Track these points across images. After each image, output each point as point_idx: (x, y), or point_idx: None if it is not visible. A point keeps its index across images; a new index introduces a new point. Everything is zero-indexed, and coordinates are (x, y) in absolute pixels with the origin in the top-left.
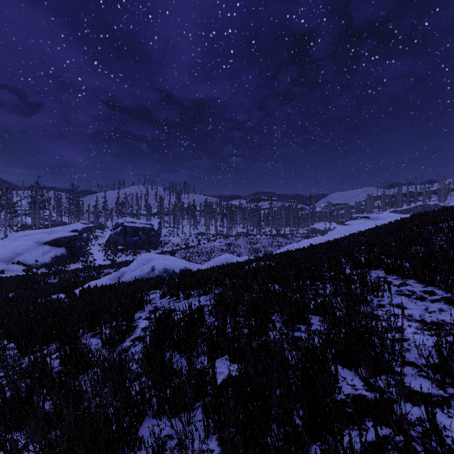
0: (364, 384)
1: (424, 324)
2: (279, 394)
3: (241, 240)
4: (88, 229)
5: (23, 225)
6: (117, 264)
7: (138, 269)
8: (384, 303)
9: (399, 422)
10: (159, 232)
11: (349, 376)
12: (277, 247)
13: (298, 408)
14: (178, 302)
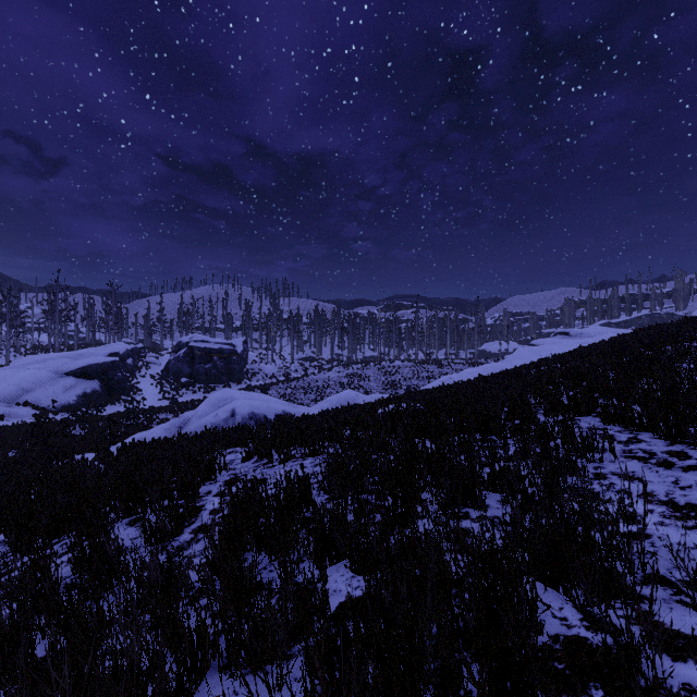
0: (583, 617)
1: (675, 508)
2: (437, 635)
3: (371, 369)
4: (135, 352)
5: (35, 346)
6: (179, 405)
7: (210, 414)
8: (604, 471)
9: (653, 693)
10: (244, 356)
11: (555, 601)
12: (427, 379)
13: (469, 659)
14: (270, 468)
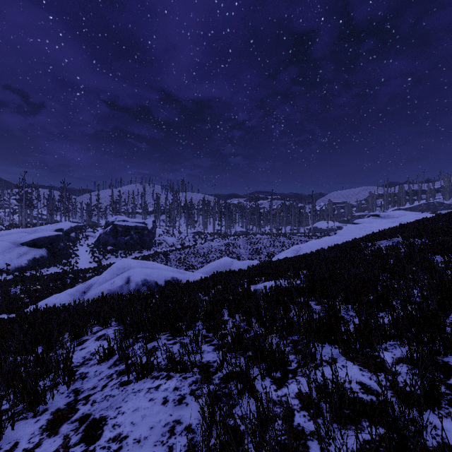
0: None
1: None
2: None
3: (240, 240)
4: (77, 228)
5: (10, 224)
6: (103, 267)
7: (109, 281)
8: None
9: None
10: (153, 231)
11: None
12: (280, 247)
13: None
14: (122, 386)
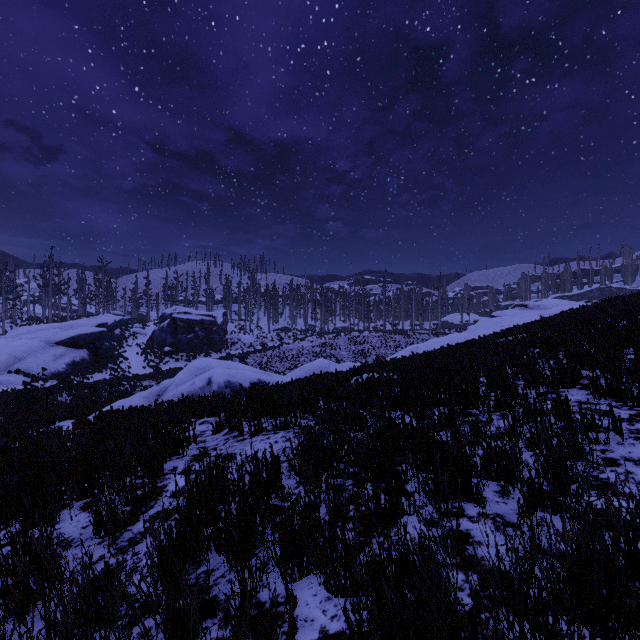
0: None
1: None
2: None
3: (342, 339)
4: (122, 323)
5: (31, 318)
6: (162, 373)
7: (187, 382)
8: (614, 456)
9: None
10: (224, 327)
11: None
12: (394, 348)
13: None
14: (240, 441)
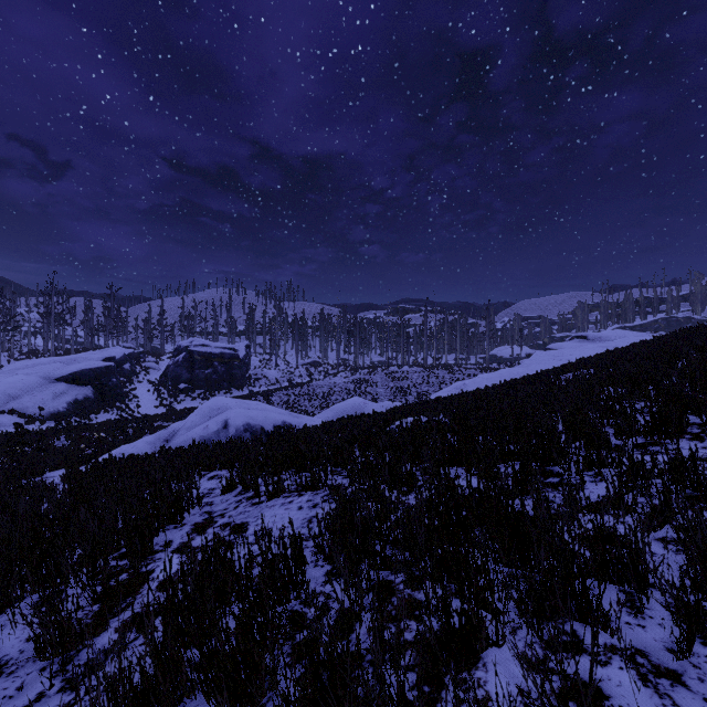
0: None
1: None
2: None
3: (378, 375)
4: (133, 356)
5: (31, 351)
6: (176, 413)
7: (200, 425)
8: None
9: None
10: (246, 361)
11: None
12: (437, 385)
13: None
14: (255, 505)
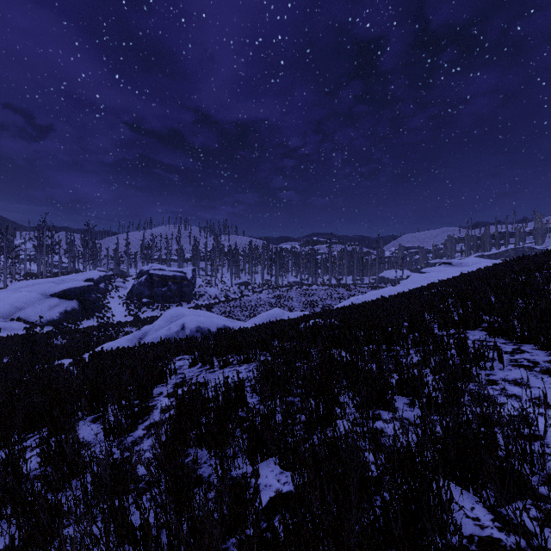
0: (495, 518)
1: None
2: (360, 535)
3: (293, 292)
4: (106, 278)
5: (27, 274)
6: (141, 320)
7: (165, 327)
8: (495, 378)
9: None
10: (193, 281)
11: (466, 501)
12: (338, 300)
13: None
14: (212, 372)
